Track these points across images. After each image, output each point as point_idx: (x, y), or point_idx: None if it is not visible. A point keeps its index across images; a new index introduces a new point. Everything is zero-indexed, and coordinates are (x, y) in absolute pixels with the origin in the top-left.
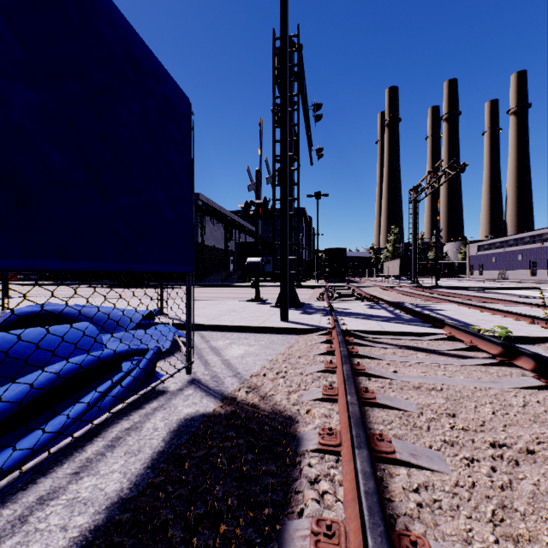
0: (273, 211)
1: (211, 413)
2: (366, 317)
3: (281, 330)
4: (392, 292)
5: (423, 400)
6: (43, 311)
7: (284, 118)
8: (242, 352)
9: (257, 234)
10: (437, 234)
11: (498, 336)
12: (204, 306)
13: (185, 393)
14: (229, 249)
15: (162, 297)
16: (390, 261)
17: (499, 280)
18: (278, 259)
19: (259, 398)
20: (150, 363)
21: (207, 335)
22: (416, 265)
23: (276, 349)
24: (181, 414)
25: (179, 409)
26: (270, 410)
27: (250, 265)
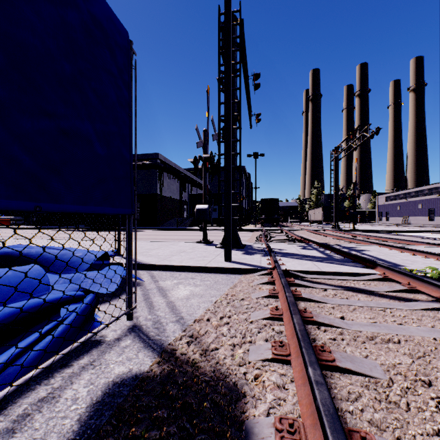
0: (218, 164)
1: (144, 375)
2: (302, 257)
3: (225, 269)
4: (318, 234)
5: (386, 358)
6: (3, 253)
7: (228, 77)
8: (188, 293)
9: (204, 184)
10: (354, 186)
11: (429, 276)
12: (158, 247)
13: (122, 344)
14: (183, 199)
15: (119, 239)
16: (314, 209)
17: (403, 225)
18: (223, 205)
19: (201, 354)
20: (84, 312)
21: (157, 274)
22: (337, 212)
23: (220, 290)
24: (111, 376)
25: (110, 368)
26: (211, 374)
27: (198, 211)
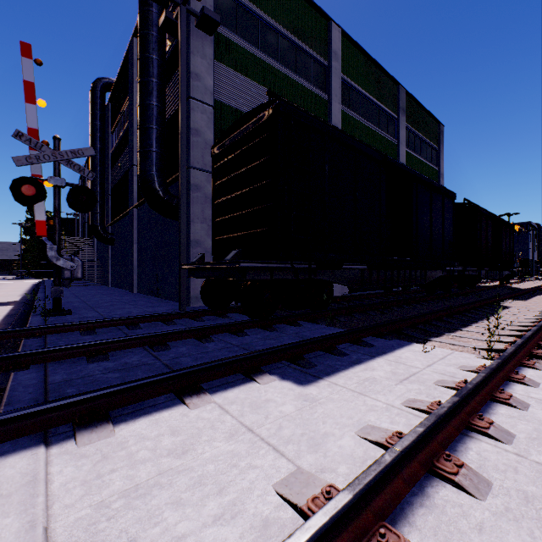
0: None
1: None
2: None
3: None
4: None
5: None
6: None
7: None
8: None
9: None
10: None
11: None
12: None
13: None
14: None
15: None
16: None
17: None
18: None
19: None
20: None
21: None
22: None
23: None
24: None
25: None
26: None
27: None
